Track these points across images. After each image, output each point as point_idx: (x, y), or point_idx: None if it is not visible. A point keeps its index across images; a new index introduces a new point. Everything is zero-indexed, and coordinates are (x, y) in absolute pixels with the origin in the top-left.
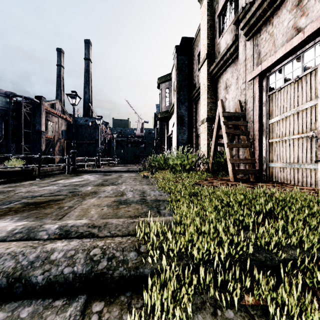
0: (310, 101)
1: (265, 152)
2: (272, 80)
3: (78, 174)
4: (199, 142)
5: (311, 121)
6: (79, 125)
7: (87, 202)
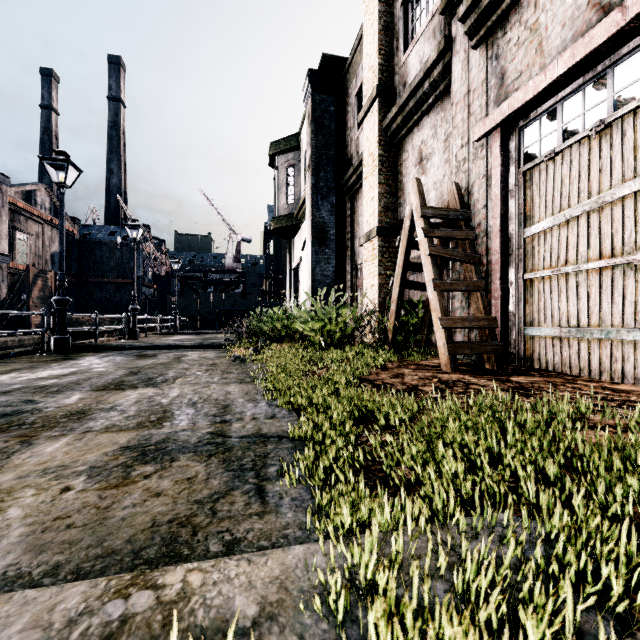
0: (633, 178)
1: (515, 303)
2: (531, 136)
3: (70, 356)
4: (360, 282)
5: (636, 226)
6: (95, 242)
7: (29, 456)
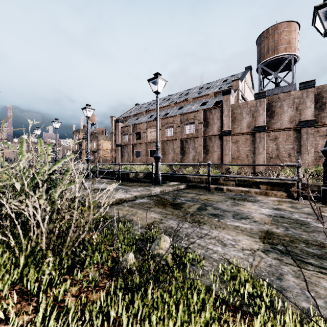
0: None
1: None
2: None
3: (133, 185)
4: None
5: None
6: None
7: None
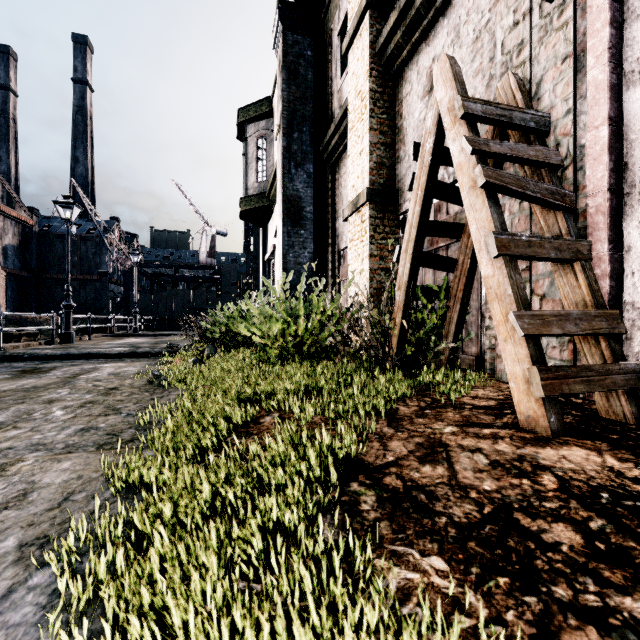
0: None
1: (639, 285)
2: None
3: None
4: (344, 272)
5: None
6: (56, 235)
7: None
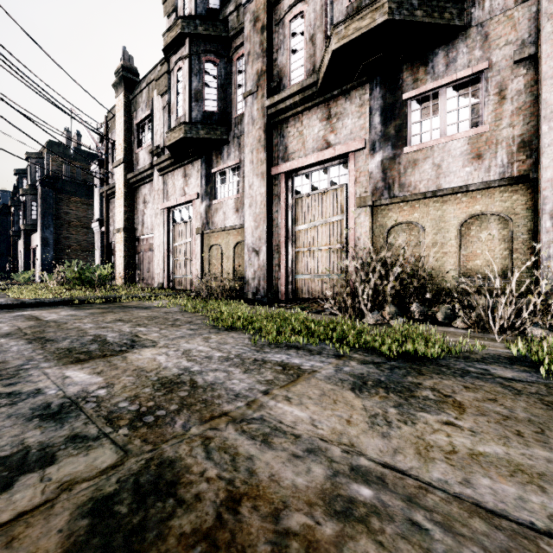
0: None
1: None
2: None
3: None
4: None
5: None
6: None
7: None
